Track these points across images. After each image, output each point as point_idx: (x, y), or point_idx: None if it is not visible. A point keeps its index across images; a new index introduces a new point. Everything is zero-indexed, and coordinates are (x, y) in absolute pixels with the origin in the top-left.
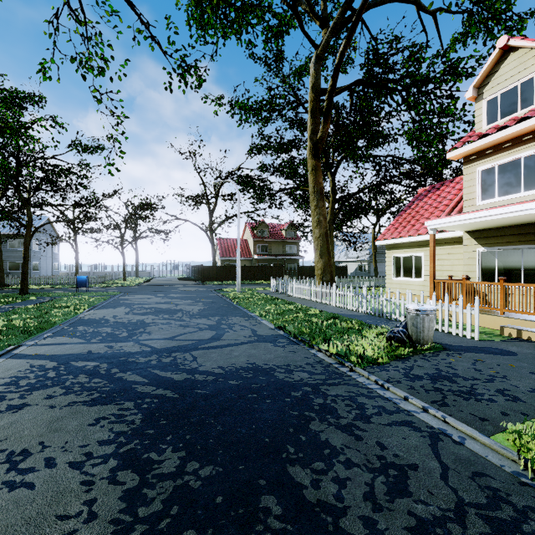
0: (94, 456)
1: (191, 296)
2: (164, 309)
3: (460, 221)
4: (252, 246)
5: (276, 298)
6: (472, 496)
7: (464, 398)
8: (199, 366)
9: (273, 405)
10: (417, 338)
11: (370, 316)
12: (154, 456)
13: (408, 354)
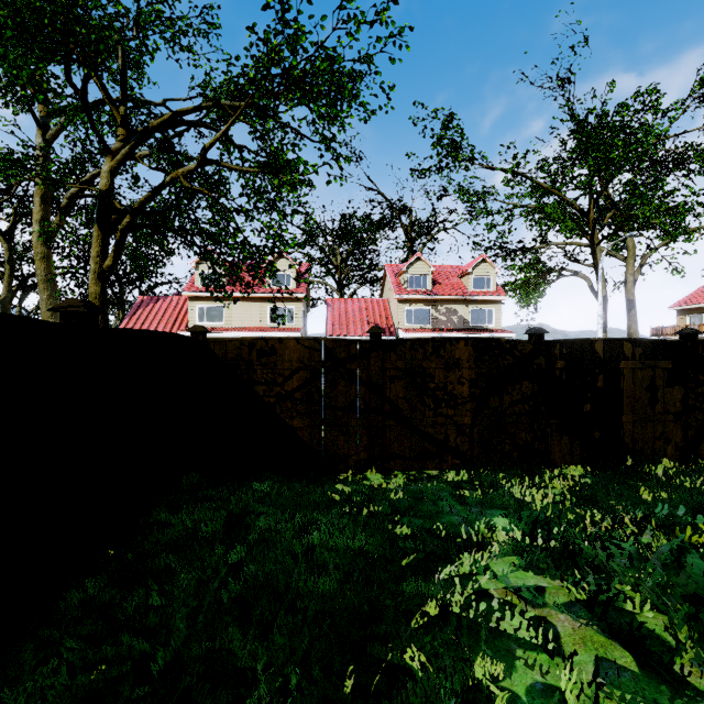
0: None
1: None
2: None
3: None
4: None
5: None
6: None
7: None
8: None
9: None
10: None
11: None
12: None
13: None
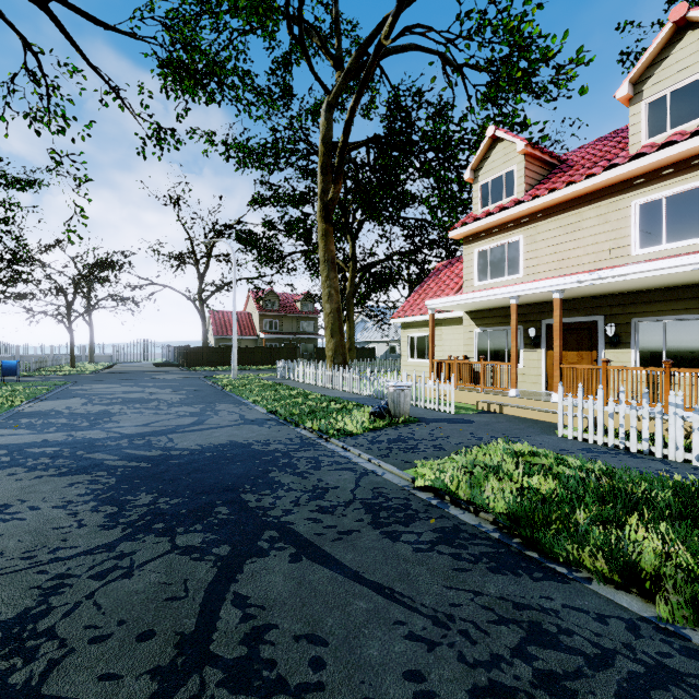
0: (75, 502)
1: (172, 384)
2: (134, 399)
3: (451, 302)
4: (258, 321)
5: (279, 384)
6: (364, 496)
7: (405, 451)
8: (175, 445)
9: (243, 466)
10: (395, 413)
11: (372, 398)
12: (130, 498)
13: (384, 426)
